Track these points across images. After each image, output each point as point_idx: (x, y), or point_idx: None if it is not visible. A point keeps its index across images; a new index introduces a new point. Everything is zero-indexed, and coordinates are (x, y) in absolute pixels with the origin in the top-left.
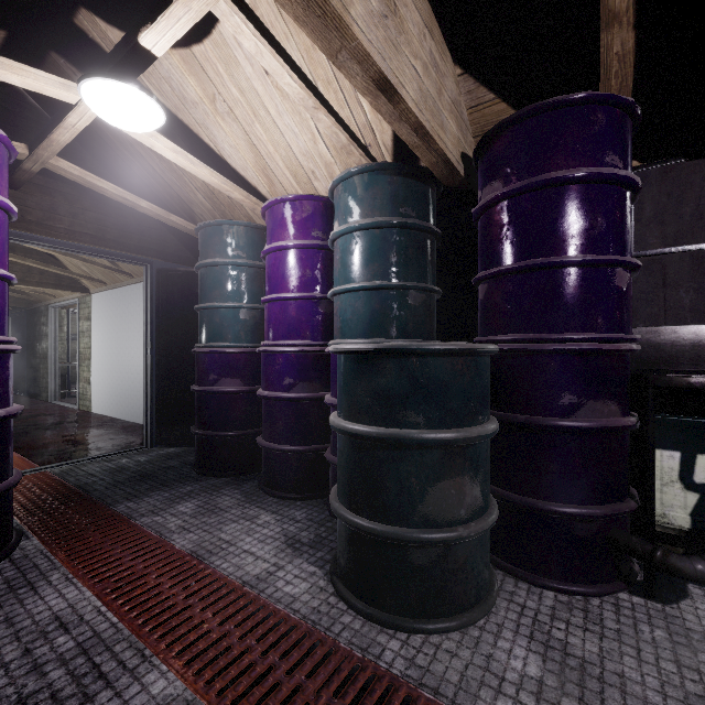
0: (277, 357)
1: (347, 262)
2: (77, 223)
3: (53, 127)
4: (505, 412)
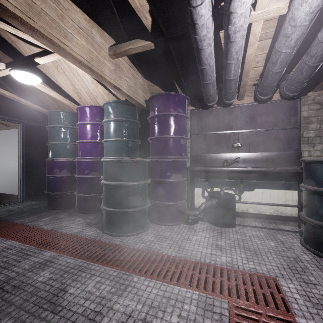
0: (82, 163)
1: (108, 131)
2: None
3: None
4: (154, 178)
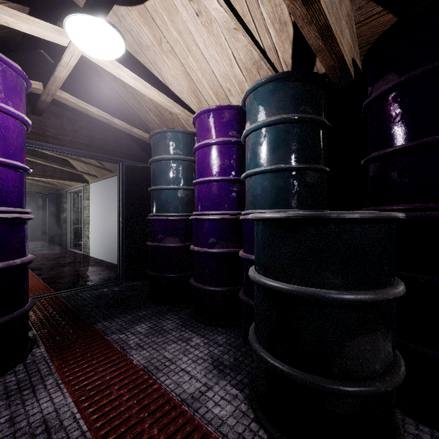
0: (204, 223)
1: (257, 151)
2: (77, 136)
3: (55, 66)
4: (402, 272)
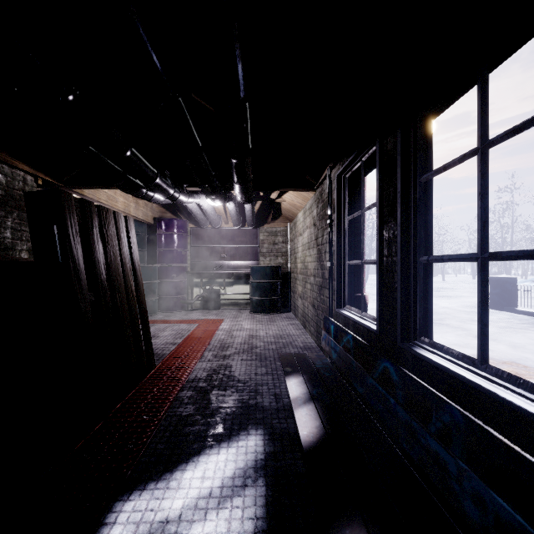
0: None
1: None
2: None
3: None
4: (162, 279)
